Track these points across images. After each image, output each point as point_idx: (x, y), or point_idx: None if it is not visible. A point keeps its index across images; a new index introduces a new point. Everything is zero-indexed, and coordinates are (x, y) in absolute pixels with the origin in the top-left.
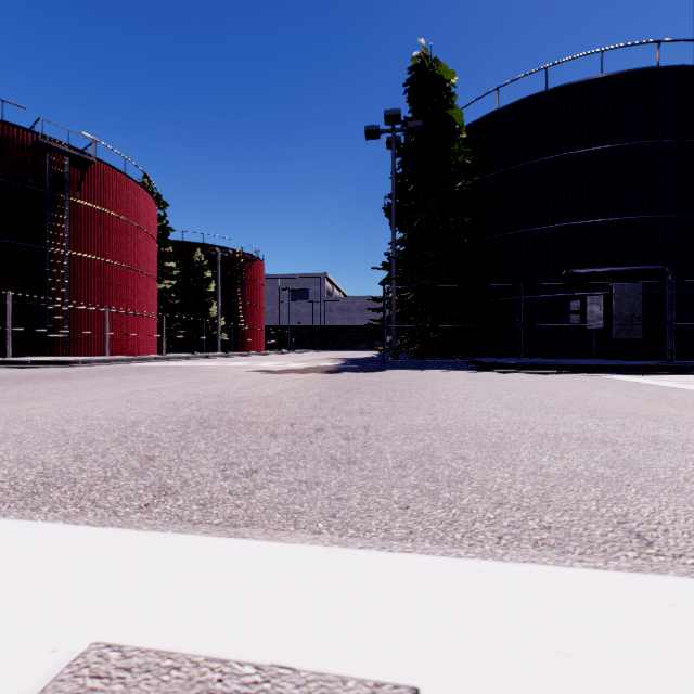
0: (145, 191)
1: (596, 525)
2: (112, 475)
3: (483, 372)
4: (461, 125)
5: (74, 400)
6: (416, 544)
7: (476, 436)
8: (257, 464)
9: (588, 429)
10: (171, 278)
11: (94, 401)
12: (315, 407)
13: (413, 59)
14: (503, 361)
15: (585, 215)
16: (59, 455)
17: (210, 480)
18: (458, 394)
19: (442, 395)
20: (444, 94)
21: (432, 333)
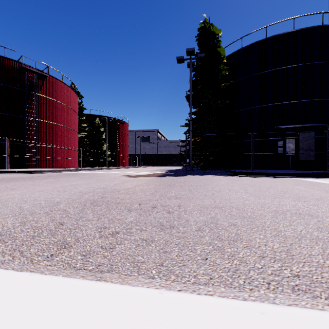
0: (72, 90)
1: (328, 274)
2: (37, 234)
3: (235, 176)
4: (224, 55)
5: (31, 190)
6: (215, 288)
7: (239, 211)
8: (119, 228)
9: (299, 208)
10: (85, 131)
11: (41, 191)
12: (152, 194)
13: (200, 24)
14: (245, 171)
15: (285, 99)
16: (12, 222)
17: (91, 238)
18: (225, 187)
19: (217, 188)
20: (215, 41)
21: (209, 157)
